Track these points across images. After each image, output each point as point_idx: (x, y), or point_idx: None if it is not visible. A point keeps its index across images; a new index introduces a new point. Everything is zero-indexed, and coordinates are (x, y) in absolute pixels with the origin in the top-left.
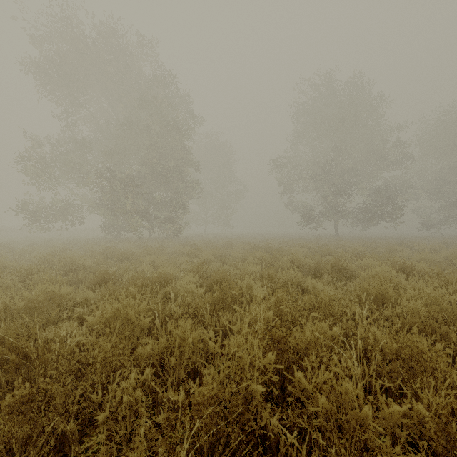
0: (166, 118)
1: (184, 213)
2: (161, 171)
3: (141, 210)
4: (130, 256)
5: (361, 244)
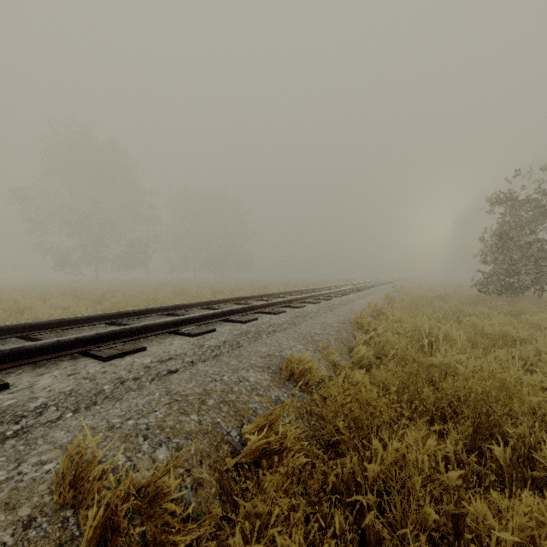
0: None
1: None
2: None
3: None
4: None
5: (110, 285)
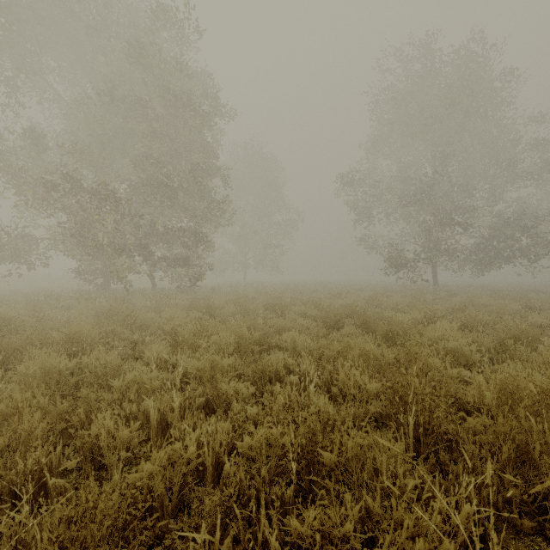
0: (171, 90)
1: (205, 250)
2: (164, 180)
3: (131, 244)
4: (6, 352)
5: (520, 304)
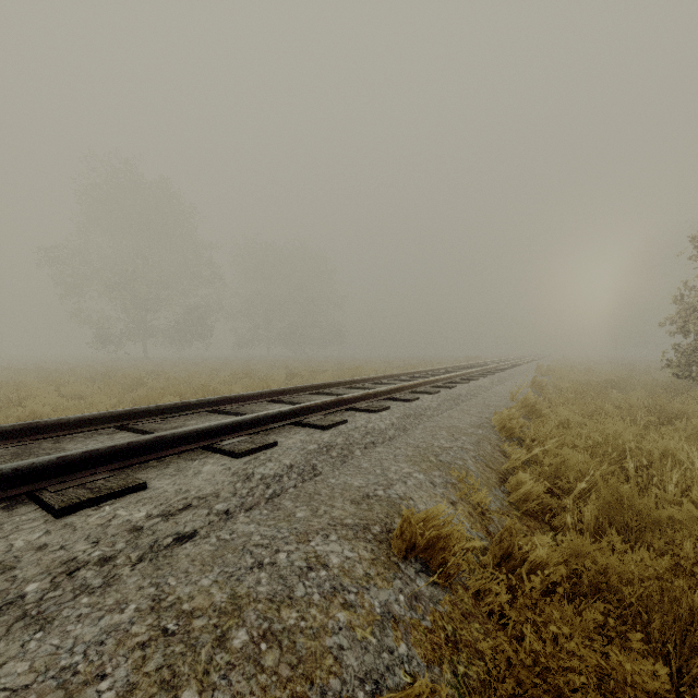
0: None
1: None
2: None
3: None
4: None
5: (158, 364)
